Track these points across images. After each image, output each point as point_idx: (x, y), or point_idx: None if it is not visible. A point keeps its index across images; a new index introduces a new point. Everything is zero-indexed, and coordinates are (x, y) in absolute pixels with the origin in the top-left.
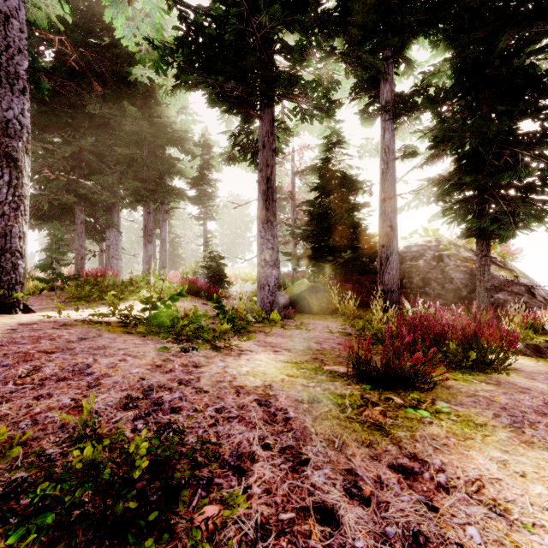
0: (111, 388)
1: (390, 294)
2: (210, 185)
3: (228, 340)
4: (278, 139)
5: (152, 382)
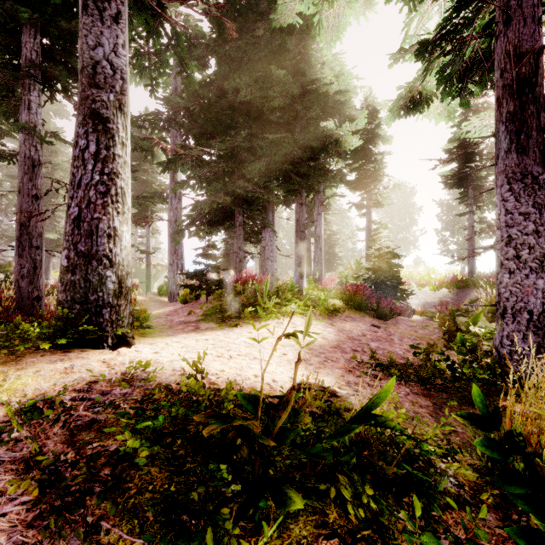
0: None
1: None
2: (375, 161)
3: None
4: None
5: None
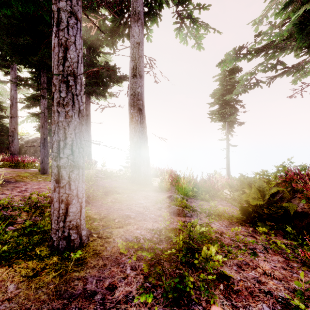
0: None
1: (14, 155)
2: None
3: None
4: None
5: None
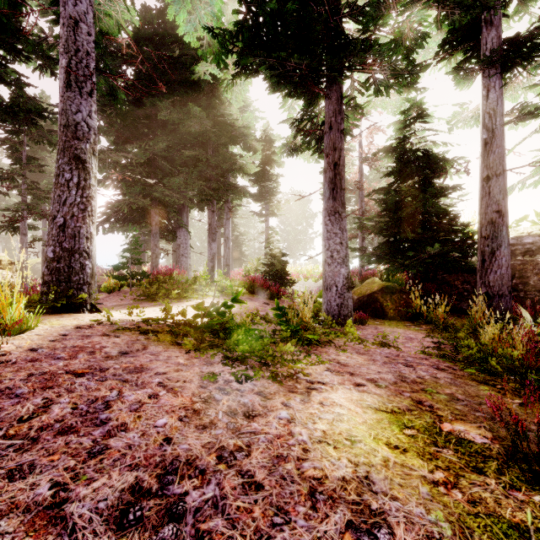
0: (118, 460)
1: (496, 299)
2: (271, 180)
3: (291, 362)
4: (347, 119)
5: (180, 451)
